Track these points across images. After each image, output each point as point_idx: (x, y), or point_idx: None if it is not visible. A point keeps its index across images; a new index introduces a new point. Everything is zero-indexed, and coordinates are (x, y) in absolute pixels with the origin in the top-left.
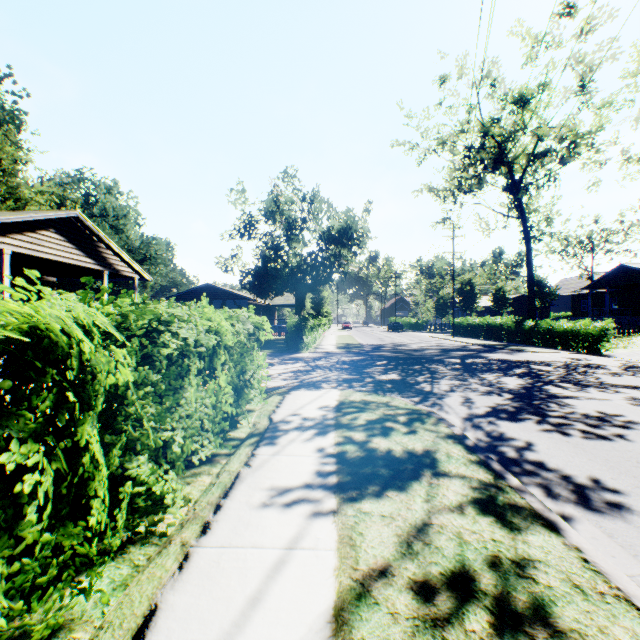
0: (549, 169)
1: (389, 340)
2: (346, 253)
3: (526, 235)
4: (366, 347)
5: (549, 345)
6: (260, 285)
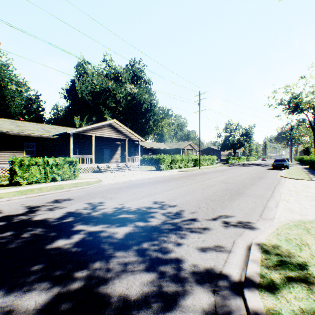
0: (313, 111)
1: (262, 163)
2: (247, 139)
3: (312, 129)
4: (246, 163)
5: (303, 164)
6: (222, 148)
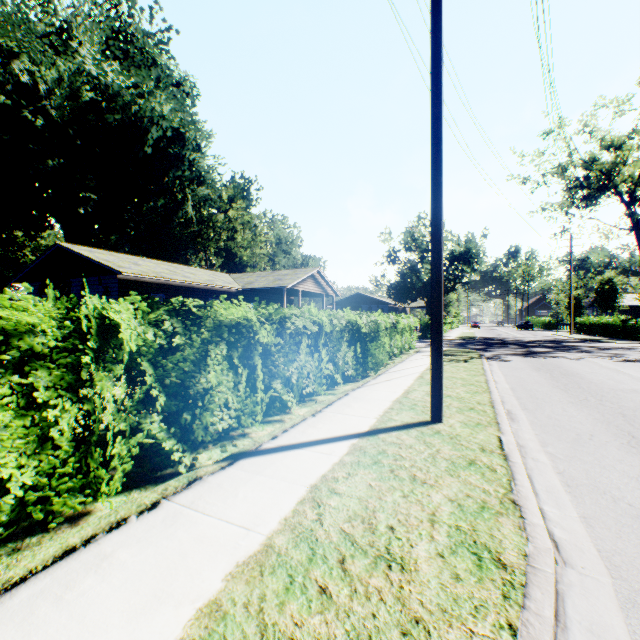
0: None
1: (504, 335)
2: (466, 269)
3: (639, 244)
4: (477, 338)
5: None
6: (400, 295)
